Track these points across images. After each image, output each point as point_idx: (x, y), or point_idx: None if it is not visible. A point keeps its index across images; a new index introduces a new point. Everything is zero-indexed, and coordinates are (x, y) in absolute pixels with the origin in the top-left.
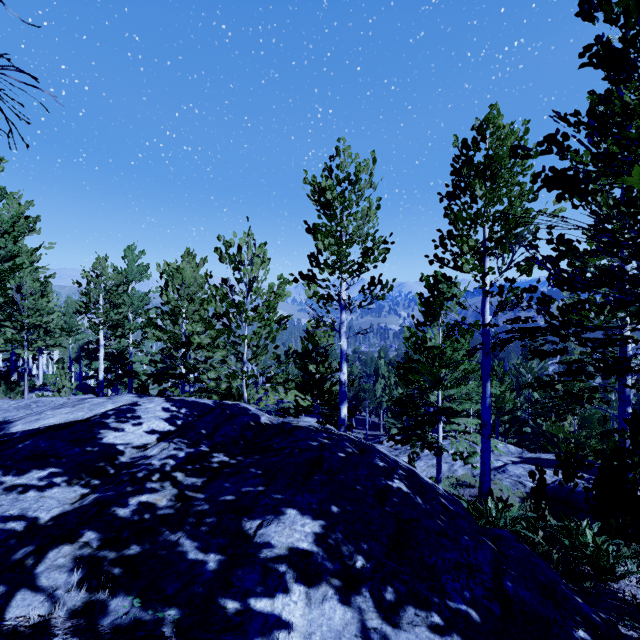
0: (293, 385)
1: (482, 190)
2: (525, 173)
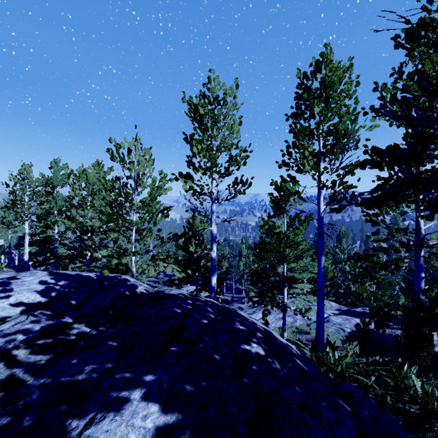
0: (172, 260)
1: (319, 107)
2: (350, 97)
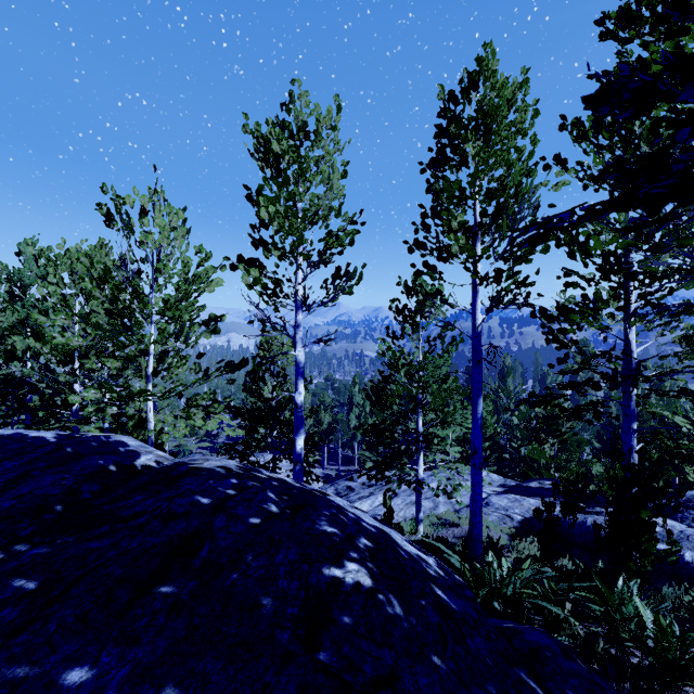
0: (221, 408)
1: (475, 147)
2: (524, 134)
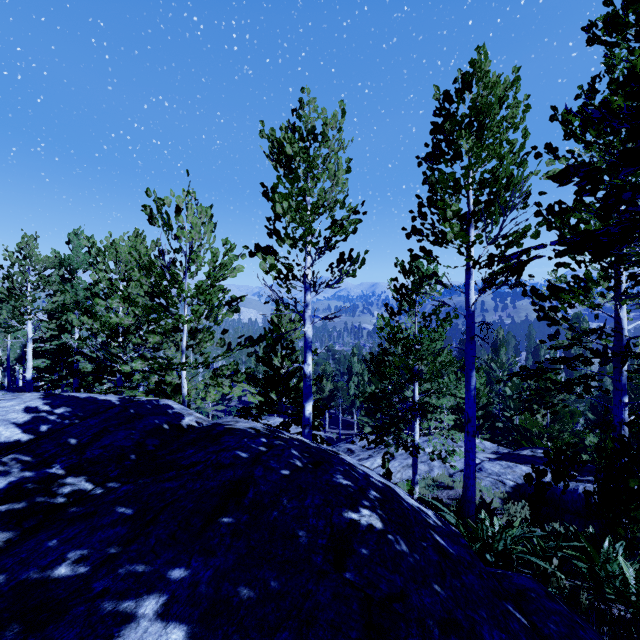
0: (243, 377)
1: (469, 143)
2: (516, 128)
